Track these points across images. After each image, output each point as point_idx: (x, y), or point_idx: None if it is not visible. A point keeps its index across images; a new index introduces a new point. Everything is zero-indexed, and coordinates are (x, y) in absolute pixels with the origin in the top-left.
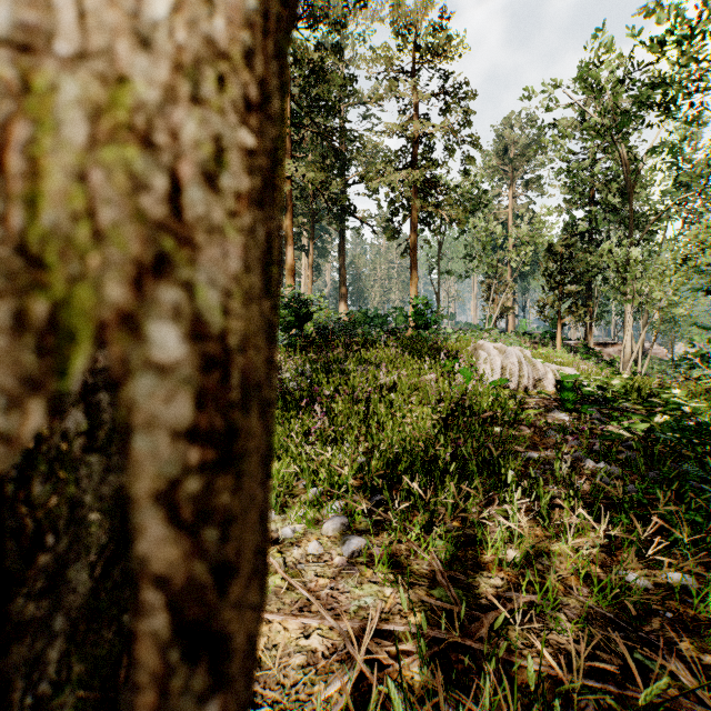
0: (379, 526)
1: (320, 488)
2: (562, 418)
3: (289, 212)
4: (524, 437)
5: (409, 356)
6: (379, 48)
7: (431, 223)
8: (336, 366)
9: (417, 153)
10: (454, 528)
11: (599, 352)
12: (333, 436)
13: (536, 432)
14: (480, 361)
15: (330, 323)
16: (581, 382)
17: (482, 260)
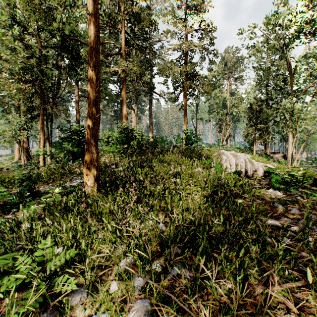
0: (179, 310)
1: (130, 258)
2: (277, 193)
3: (124, 87)
4: (265, 209)
5: (185, 158)
6: (168, 7)
7: (193, 94)
8: (146, 163)
9: (187, 59)
10: (248, 314)
11: (272, 156)
12: (142, 210)
13: (265, 203)
14: (223, 161)
15: (144, 142)
16: (278, 172)
17: (218, 112)
